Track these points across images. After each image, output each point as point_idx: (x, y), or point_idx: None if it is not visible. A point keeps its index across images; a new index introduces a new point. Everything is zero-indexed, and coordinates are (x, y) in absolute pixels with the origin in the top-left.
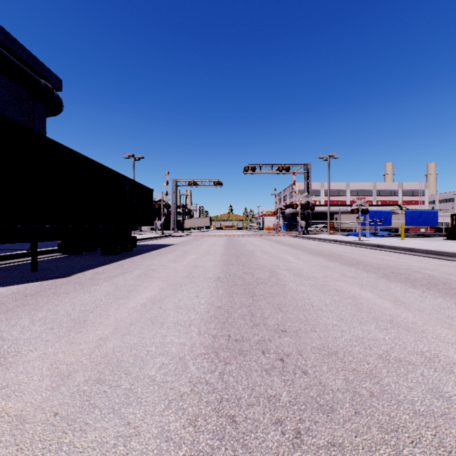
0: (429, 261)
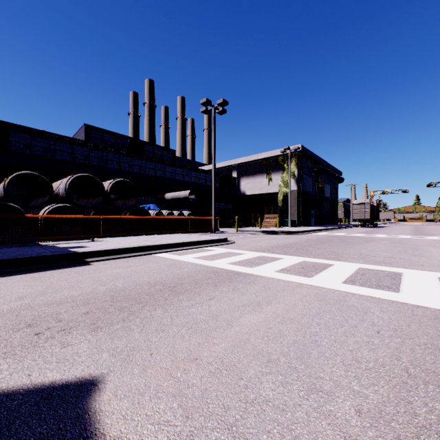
0: None
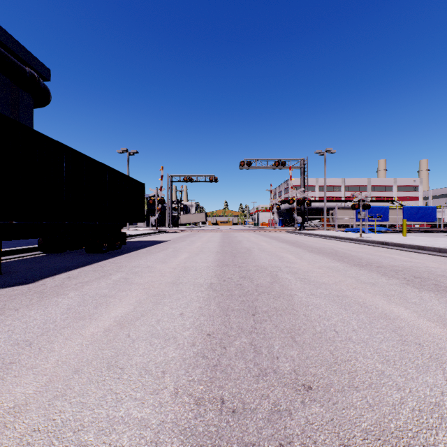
0: None
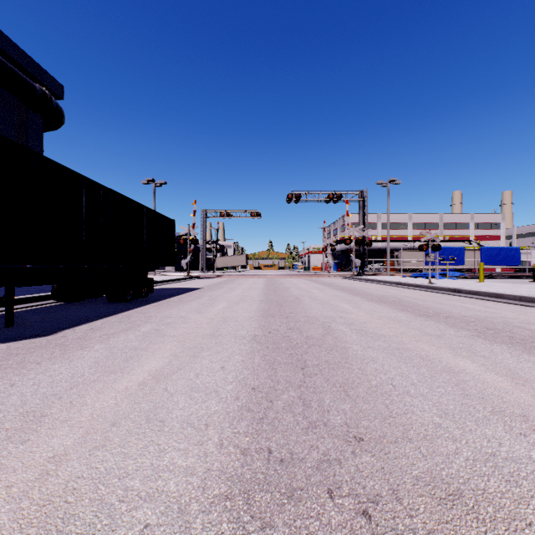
0: (528, 311)
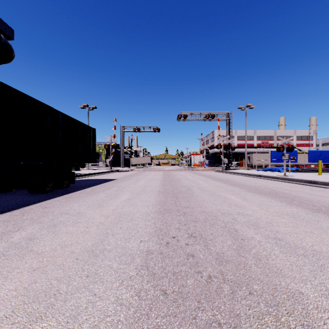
0: None
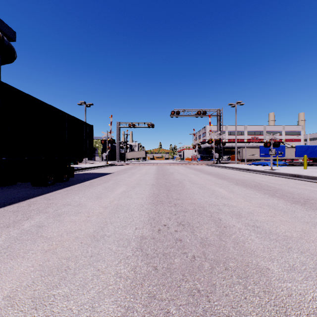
0: None
